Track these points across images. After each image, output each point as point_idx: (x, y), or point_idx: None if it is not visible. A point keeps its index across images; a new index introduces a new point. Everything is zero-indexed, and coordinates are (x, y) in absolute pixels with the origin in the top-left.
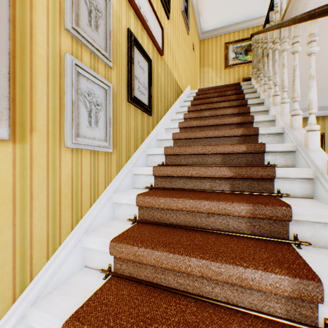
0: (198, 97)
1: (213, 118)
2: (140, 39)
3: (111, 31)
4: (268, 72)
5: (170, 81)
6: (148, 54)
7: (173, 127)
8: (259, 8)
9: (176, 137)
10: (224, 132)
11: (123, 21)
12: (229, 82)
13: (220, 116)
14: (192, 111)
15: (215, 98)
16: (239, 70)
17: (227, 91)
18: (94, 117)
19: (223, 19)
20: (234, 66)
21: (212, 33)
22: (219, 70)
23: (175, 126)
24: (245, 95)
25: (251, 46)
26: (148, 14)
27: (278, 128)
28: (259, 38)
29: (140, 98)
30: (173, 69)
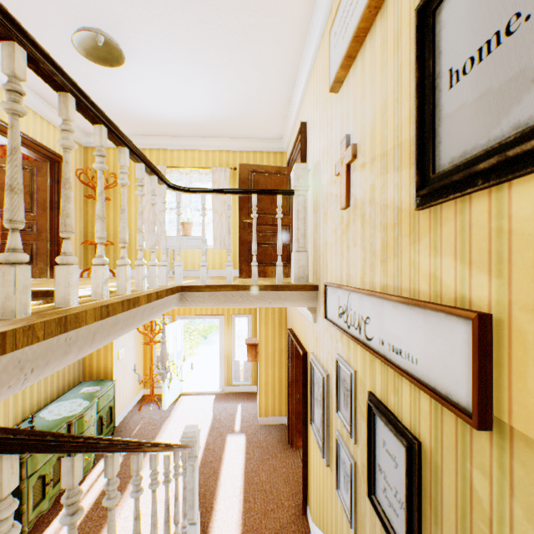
0: None
1: None
2: (393, 395)
3: (353, 403)
4: None
5: None
6: (416, 422)
7: None
8: None
9: None
10: None
11: (367, 383)
12: None
13: None
14: None
15: None
16: None
17: None
18: (346, 483)
19: None
20: None
21: None
22: None
23: None
24: None
25: None
26: (402, 332)
27: None
28: None
29: (387, 510)
30: None
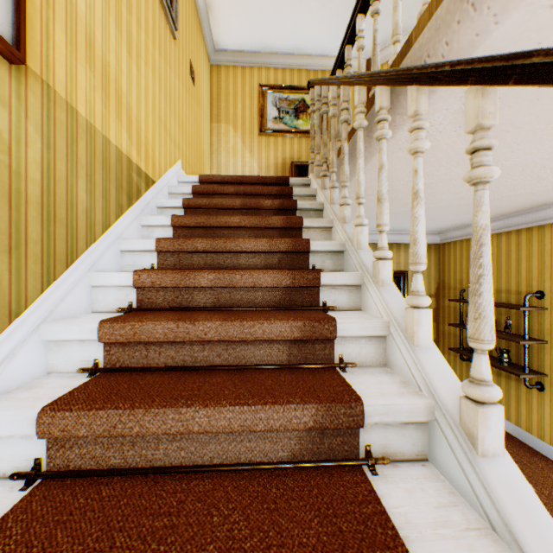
0: (196, 202)
1: (227, 291)
2: None
3: None
4: (358, 184)
5: (90, 159)
6: None
7: (79, 338)
8: (318, 39)
9: (56, 433)
10: (253, 417)
11: None
12: (267, 162)
13: (244, 286)
14: (170, 252)
15: (235, 217)
16: (285, 144)
17: (265, 199)
18: None
19: (256, 35)
20: (277, 135)
21: (237, 58)
22: (249, 136)
23: (87, 336)
24: (303, 220)
25: (310, 105)
26: None
27: (418, 407)
28: (327, 94)
29: None
30: (111, 121)
